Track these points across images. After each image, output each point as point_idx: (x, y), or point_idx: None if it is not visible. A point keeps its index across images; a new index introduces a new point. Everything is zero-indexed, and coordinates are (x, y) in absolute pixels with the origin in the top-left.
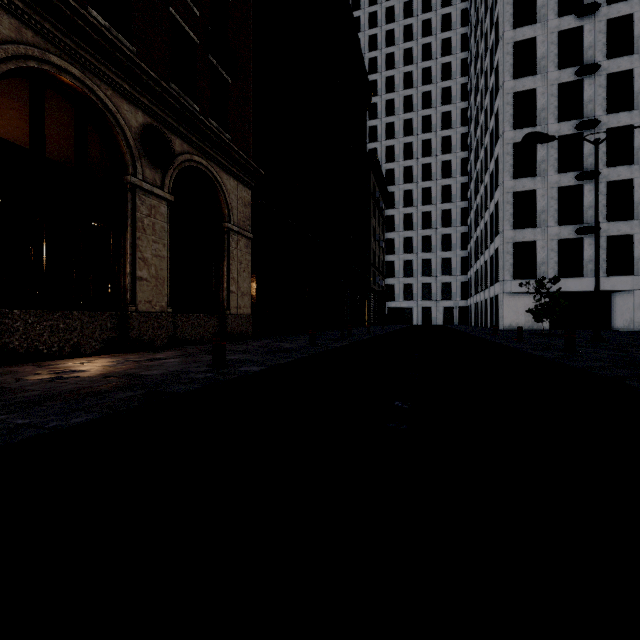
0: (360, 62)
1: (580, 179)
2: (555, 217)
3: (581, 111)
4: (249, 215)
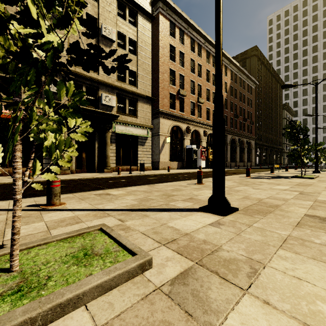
0: (279, 80)
1: None
2: None
3: None
4: (254, 145)
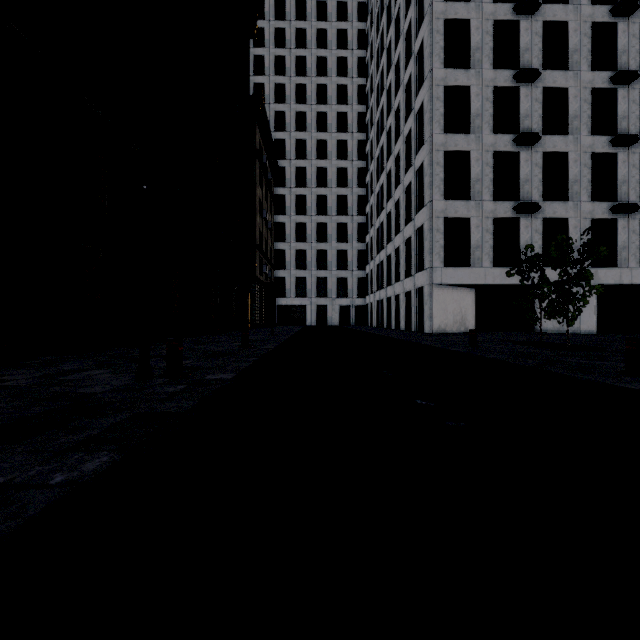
0: None
1: (520, 142)
2: (490, 189)
3: (516, 61)
4: None
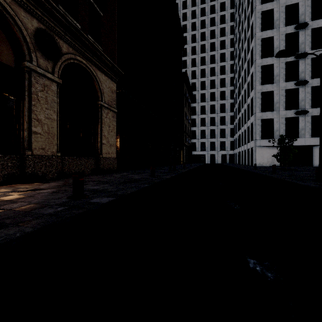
0: (178, 23)
1: (297, 85)
2: (284, 105)
3: (297, 48)
4: (115, 98)
